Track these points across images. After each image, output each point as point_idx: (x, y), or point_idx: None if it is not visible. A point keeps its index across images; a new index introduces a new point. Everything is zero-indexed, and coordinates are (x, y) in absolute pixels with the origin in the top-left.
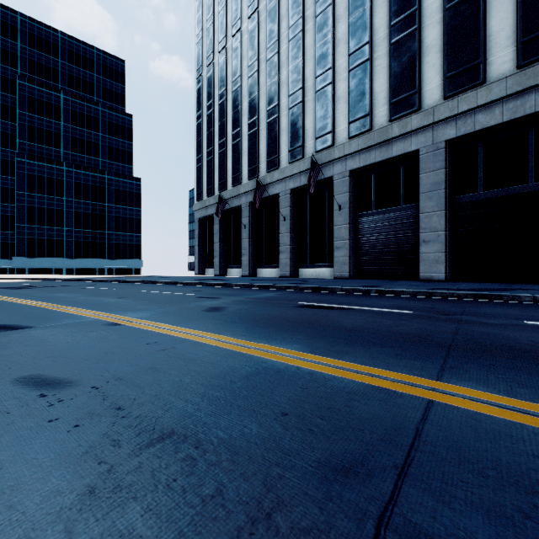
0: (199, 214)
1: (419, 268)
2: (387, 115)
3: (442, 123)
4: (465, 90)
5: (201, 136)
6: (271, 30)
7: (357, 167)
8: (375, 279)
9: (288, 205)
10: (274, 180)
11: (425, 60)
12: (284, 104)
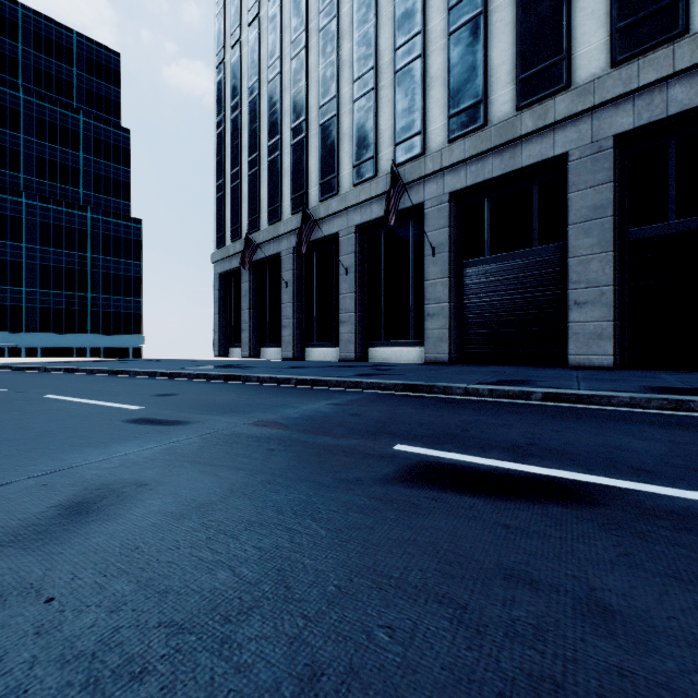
0: (220, 267)
1: (568, 347)
2: (513, 101)
3: (609, 106)
4: (650, 48)
5: (223, 151)
6: None
7: (462, 186)
8: (490, 364)
9: (352, 249)
10: (330, 212)
11: (579, 5)
12: (346, 96)
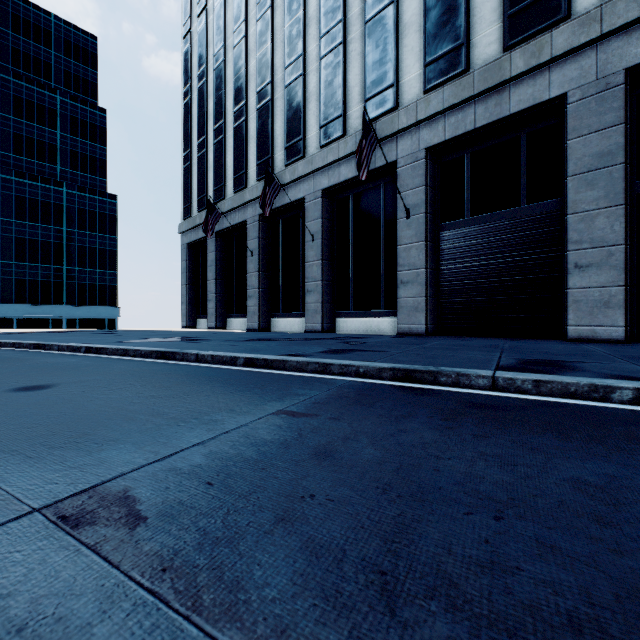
0: (186, 237)
1: (567, 316)
2: (500, 40)
3: (619, 36)
4: None
5: (190, 121)
6: None
7: (440, 140)
8: (470, 336)
9: (319, 215)
10: (296, 177)
11: None
12: (312, 53)
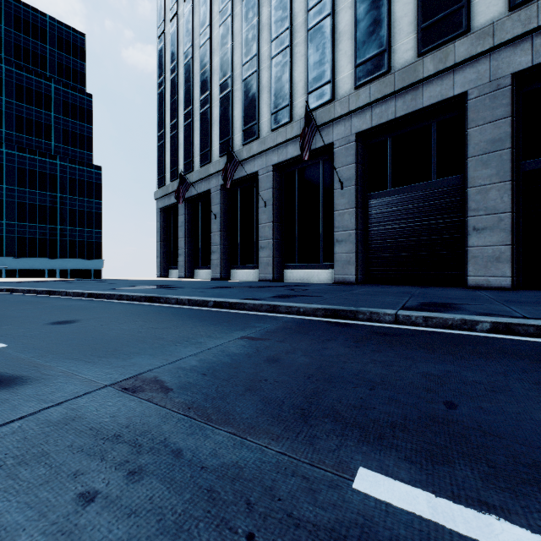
0: (161, 203)
1: (467, 269)
2: (415, 48)
3: (507, 47)
4: None
5: (163, 106)
6: None
7: (368, 127)
8: (392, 284)
9: (270, 185)
10: (251, 154)
11: None
12: (265, 54)
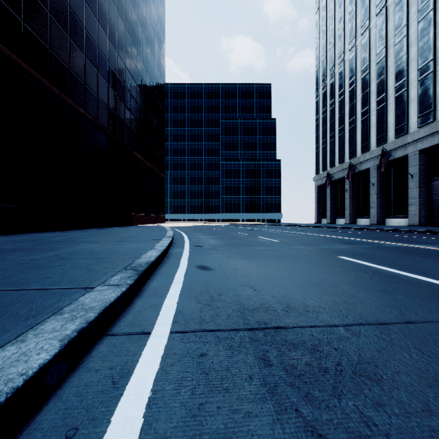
0: (317, 183)
1: None
2: None
3: None
4: None
5: (318, 132)
6: (364, 58)
7: (424, 147)
8: None
9: (375, 175)
10: (365, 159)
11: None
12: (373, 107)
